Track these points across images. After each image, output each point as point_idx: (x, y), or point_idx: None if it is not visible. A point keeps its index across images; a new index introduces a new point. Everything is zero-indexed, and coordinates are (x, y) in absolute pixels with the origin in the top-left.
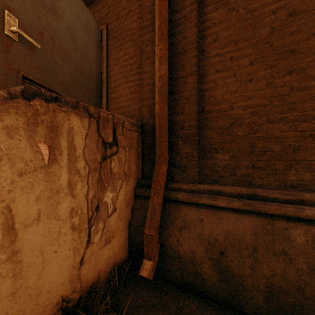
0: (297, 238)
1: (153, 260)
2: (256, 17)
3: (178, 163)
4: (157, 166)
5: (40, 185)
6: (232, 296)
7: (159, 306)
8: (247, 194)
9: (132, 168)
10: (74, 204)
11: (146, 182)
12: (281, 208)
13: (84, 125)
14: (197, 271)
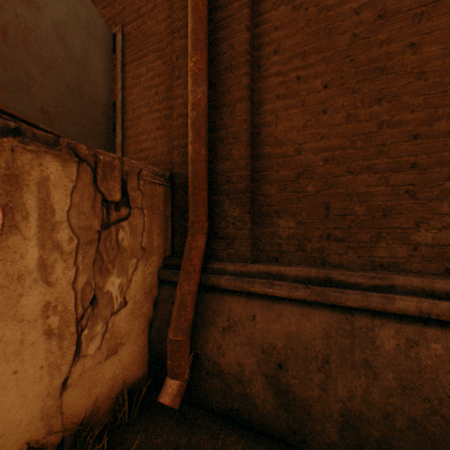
0: (385, 342)
1: (181, 379)
2: (333, 19)
3: (223, 232)
4: (190, 237)
5: None
6: (294, 429)
7: (187, 448)
8: (318, 277)
9: (155, 240)
10: (51, 296)
11: (177, 261)
12: (363, 298)
13: (69, 173)
14: (245, 394)
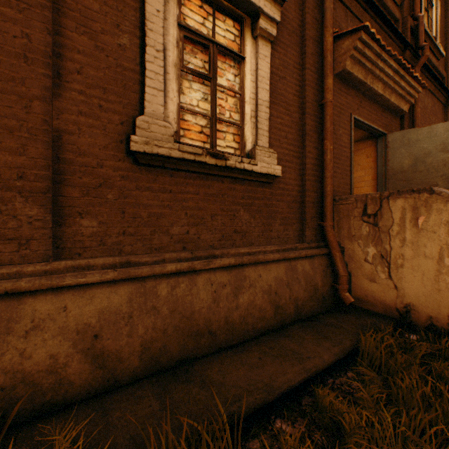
0: None
1: None
2: None
3: None
4: None
5: None
6: None
7: None
8: None
9: None
10: None
11: None
12: None
13: None
14: None
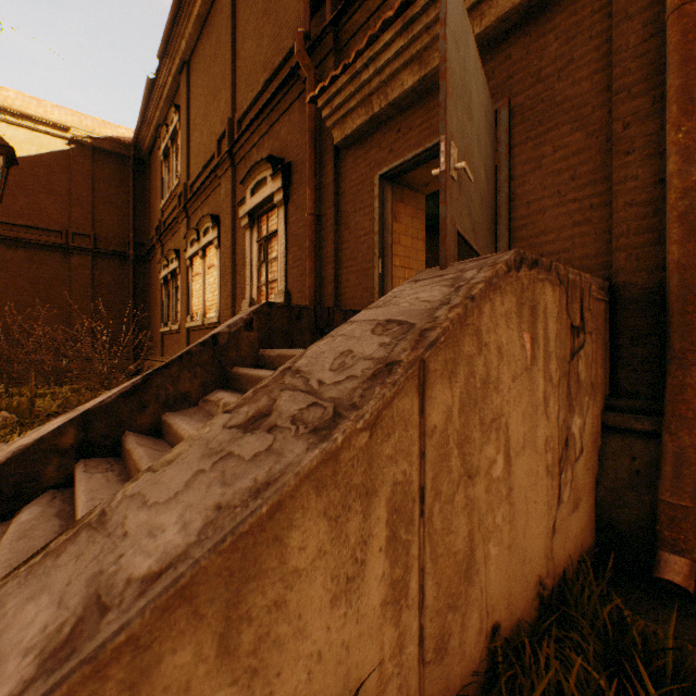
0: None
1: (688, 557)
2: None
3: None
4: (676, 371)
5: (523, 396)
6: None
7: None
8: None
9: (597, 374)
10: (547, 431)
11: (631, 402)
12: None
13: (554, 299)
14: None
